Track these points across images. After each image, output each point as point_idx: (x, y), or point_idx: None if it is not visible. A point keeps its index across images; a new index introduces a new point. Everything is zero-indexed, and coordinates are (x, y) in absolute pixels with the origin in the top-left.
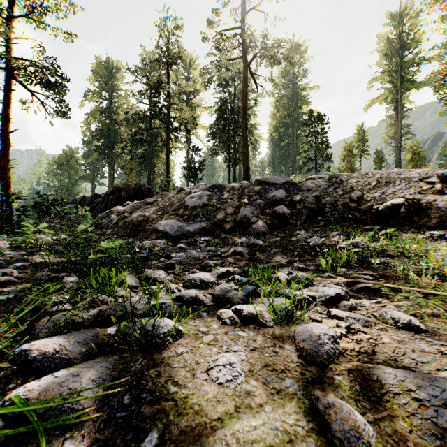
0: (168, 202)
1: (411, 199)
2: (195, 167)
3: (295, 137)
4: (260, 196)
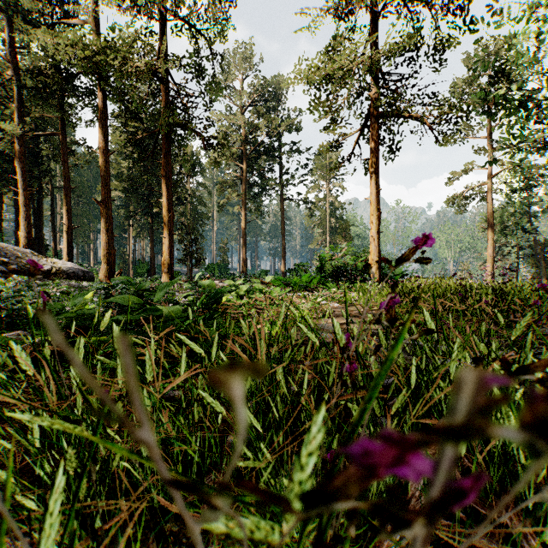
0: None
1: (51, 266)
2: None
3: None
4: None
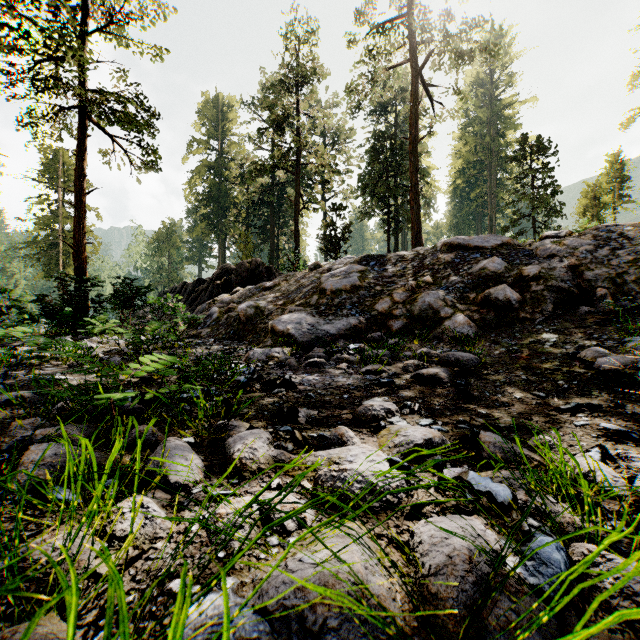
0: (295, 285)
1: None
2: (336, 235)
3: (494, 182)
4: (454, 270)
